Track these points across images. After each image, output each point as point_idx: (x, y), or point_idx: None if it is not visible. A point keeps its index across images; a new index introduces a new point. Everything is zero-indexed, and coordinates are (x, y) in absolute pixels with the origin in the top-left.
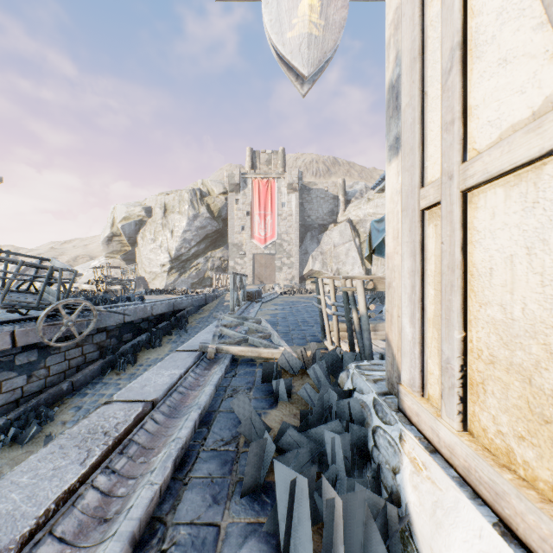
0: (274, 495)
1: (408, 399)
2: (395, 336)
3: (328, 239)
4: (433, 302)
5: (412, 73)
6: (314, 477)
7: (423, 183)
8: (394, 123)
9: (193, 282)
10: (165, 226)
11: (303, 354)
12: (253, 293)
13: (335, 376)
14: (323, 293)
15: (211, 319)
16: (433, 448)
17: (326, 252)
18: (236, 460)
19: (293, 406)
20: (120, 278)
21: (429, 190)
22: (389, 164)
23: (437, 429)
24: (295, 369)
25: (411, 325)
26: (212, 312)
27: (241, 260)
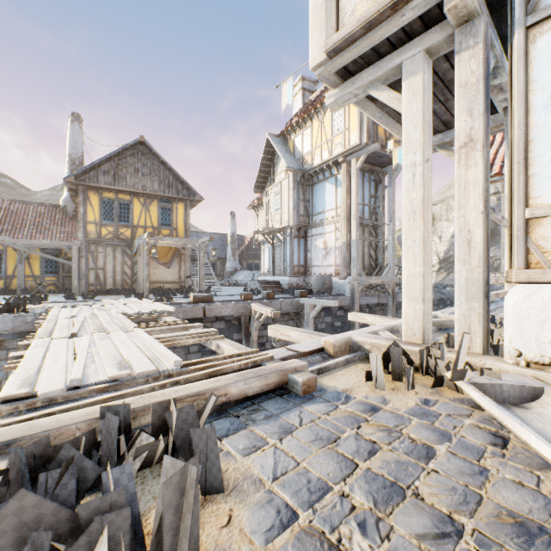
0: None
1: None
2: None
3: None
4: None
5: None
6: None
7: None
8: None
9: None
10: (433, 233)
11: None
12: None
13: None
14: None
15: None
16: None
17: None
18: None
19: None
20: None
21: None
22: None
23: None
24: None
25: None
26: None
27: None
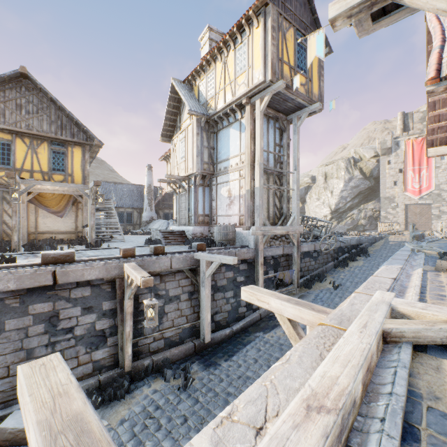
0: None
1: None
2: None
3: None
4: None
5: None
6: None
7: None
8: None
9: (347, 228)
10: (326, 189)
11: None
12: (419, 235)
13: None
14: None
15: (382, 251)
16: None
17: None
18: None
19: None
20: None
21: None
22: None
23: None
24: None
25: None
26: (382, 247)
27: (392, 210)
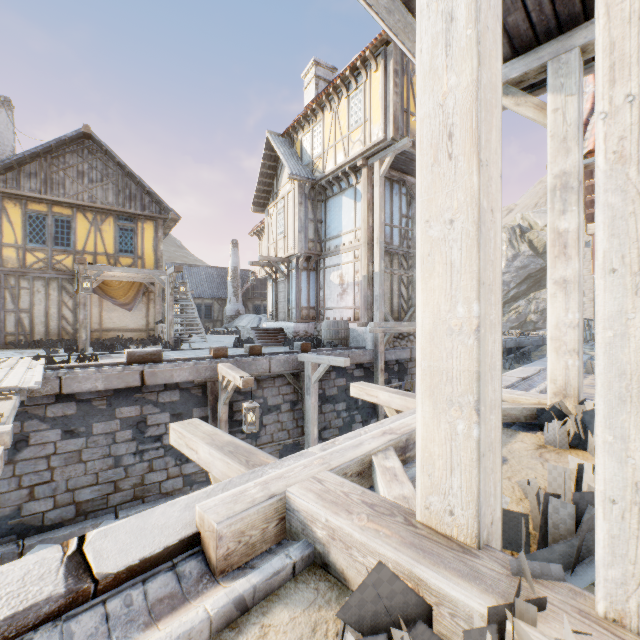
0: None
1: None
2: None
3: None
4: None
5: None
6: None
7: None
8: None
9: (511, 327)
10: None
11: None
12: None
13: None
14: None
15: None
16: None
17: None
18: None
19: None
20: None
21: None
22: None
23: None
24: None
25: None
26: None
27: None
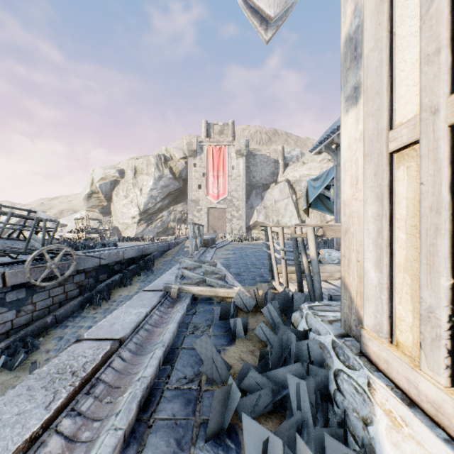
0: (238, 439)
1: (373, 344)
2: (353, 280)
3: (270, 196)
4: (404, 247)
5: (378, 15)
6: (285, 432)
7: (392, 125)
8: (352, 73)
9: (158, 232)
10: (135, 185)
11: (256, 294)
12: (209, 240)
13: (286, 314)
14: (272, 240)
15: (173, 262)
16: (409, 400)
17: (268, 207)
18: (199, 399)
19: (249, 343)
20: (97, 228)
21: (400, 131)
22: (346, 114)
23: (416, 381)
24: (249, 307)
25: (377, 270)
26: (175, 256)
27: (198, 213)
